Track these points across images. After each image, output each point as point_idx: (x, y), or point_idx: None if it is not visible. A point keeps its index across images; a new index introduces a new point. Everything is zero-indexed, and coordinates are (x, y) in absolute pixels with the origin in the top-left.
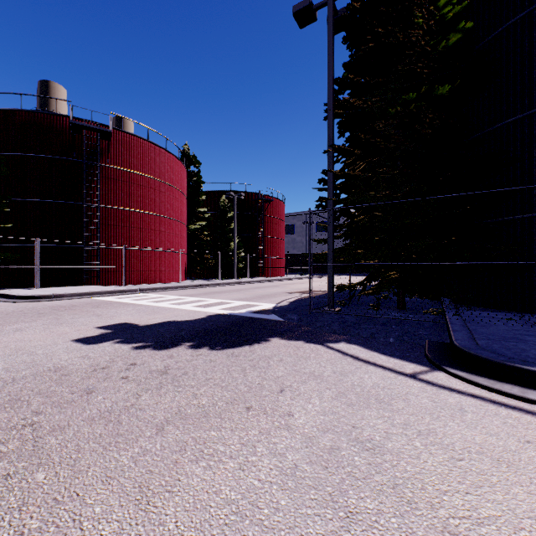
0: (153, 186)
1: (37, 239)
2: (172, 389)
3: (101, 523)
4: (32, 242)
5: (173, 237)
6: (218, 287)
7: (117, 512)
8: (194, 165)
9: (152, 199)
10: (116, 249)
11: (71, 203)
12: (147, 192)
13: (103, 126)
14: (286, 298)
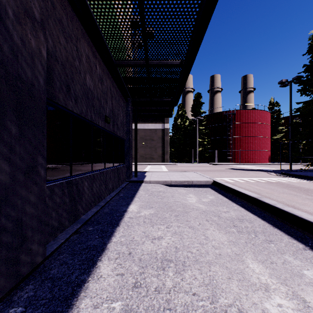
0: (251, 126)
1: (216, 149)
2: (236, 171)
3: (228, 172)
4: (214, 150)
5: (261, 144)
6: (277, 165)
7: (228, 172)
8: (276, 106)
9: (251, 131)
10: (237, 151)
11: (224, 137)
12: (249, 128)
13: (233, 111)
14: (294, 169)
